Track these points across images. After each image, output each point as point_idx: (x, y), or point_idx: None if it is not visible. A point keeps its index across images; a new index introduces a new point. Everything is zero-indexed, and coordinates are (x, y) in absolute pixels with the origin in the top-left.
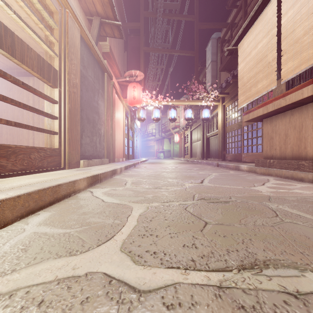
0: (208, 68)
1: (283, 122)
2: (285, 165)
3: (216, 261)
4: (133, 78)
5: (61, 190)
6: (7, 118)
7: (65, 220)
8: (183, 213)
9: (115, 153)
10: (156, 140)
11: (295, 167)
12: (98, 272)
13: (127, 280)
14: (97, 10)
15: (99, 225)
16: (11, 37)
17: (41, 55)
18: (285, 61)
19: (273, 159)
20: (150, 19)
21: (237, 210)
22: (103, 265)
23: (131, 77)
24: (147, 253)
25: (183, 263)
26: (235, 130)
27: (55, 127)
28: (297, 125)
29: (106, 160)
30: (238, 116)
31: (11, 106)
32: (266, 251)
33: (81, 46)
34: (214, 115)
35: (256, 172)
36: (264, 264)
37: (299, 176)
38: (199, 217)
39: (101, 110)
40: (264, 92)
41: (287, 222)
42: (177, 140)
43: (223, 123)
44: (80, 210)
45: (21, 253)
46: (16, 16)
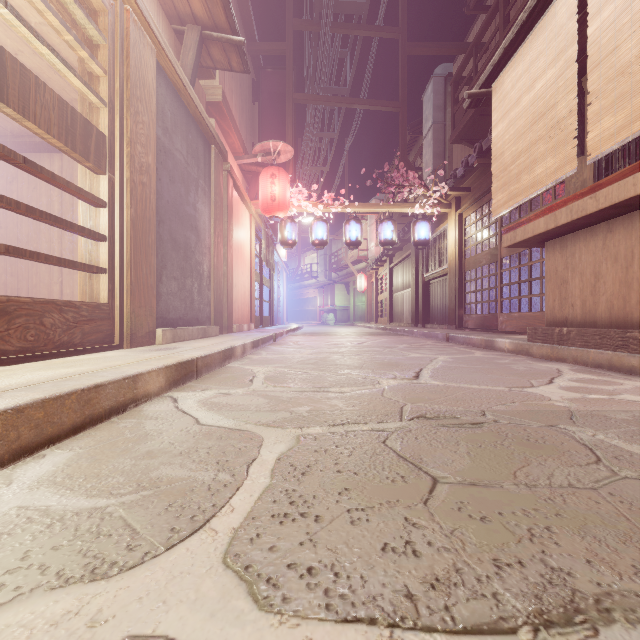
0: (427, 137)
1: (591, 247)
2: (595, 338)
3: (472, 600)
4: (272, 158)
5: (104, 399)
6: (6, 239)
7: (102, 473)
8: (380, 455)
9: (234, 313)
10: (319, 287)
11: (618, 343)
12: (155, 637)
13: None
14: (193, 11)
15: (178, 487)
16: None
17: (76, 106)
18: (597, 115)
19: (568, 326)
20: (307, 35)
21: (503, 446)
22: (174, 611)
23: (267, 155)
24: (291, 570)
25: (385, 605)
26: (485, 265)
27: (102, 259)
28: (620, 253)
29: (214, 329)
30: (491, 237)
31: (15, 216)
32: (594, 564)
33: (159, 85)
34: (439, 234)
35: (531, 355)
36: (600, 610)
37: (627, 363)
38: (417, 465)
39: (204, 224)
40: (550, 184)
41: (626, 479)
42: (363, 286)
43: (459, 252)
44: (143, 444)
45: None
46: (9, 13)
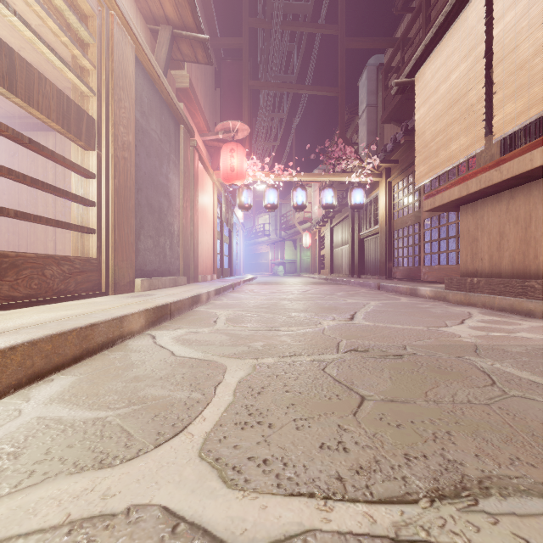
0: (362, 117)
1: (497, 211)
2: (499, 287)
3: (386, 481)
4: (231, 136)
5: (97, 335)
6: (9, 204)
7: (100, 393)
8: (320, 379)
9: (199, 266)
10: (270, 243)
11: (518, 290)
12: (151, 505)
13: (210, 524)
14: (166, 14)
15: (161, 403)
16: (7, 58)
17: (68, 92)
18: (501, 102)
19: (478, 276)
20: (261, 31)
21: (419, 372)
22: (164, 489)
23: (227, 133)
24: (251, 461)
25: (321, 484)
26: (410, 225)
27: (91, 221)
28: (521, 216)
29: (183, 279)
30: (415, 201)
31: (16, 184)
32: (481, 457)
33: (137, 76)
34: (372, 199)
35: (447, 300)
36: (481, 488)
37: (525, 307)
38: (349, 387)
39: (175, 191)
40: (463, 158)
41: (514, 397)
42: (308, 243)
43: (388, 214)
44: (130, 371)
45: (6, 461)
46: (17, 20)
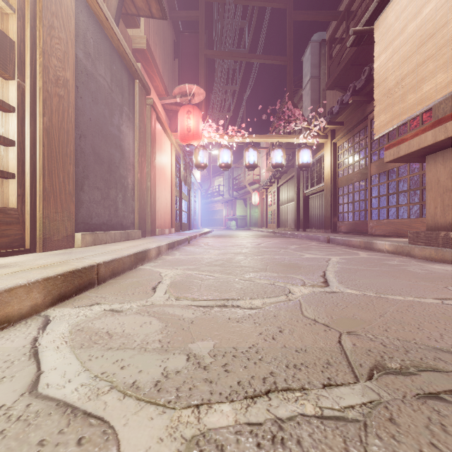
0: (306, 88)
1: None
2: None
3: None
4: (188, 99)
5: None
6: None
7: None
8: None
9: (157, 220)
10: (224, 202)
11: None
12: None
13: None
14: None
15: None
16: None
17: None
18: None
19: (451, 230)
20: (216, 6)
21: None
22: None
23: (184, 96)
24: None
25: None
26: (355, 182)
27: (10, 164)
28: None
29: (137, 232)
30: (361, 159)
31: None
32: None
33: (80, 12)
34: (317, 160)
35: (412, 256)
36: None
37: None
38: None
39: (128, 144)
40: (441, 98)
41: None
42: (257, 201)
43: (333, 173)
44: None
45: None
46: None
